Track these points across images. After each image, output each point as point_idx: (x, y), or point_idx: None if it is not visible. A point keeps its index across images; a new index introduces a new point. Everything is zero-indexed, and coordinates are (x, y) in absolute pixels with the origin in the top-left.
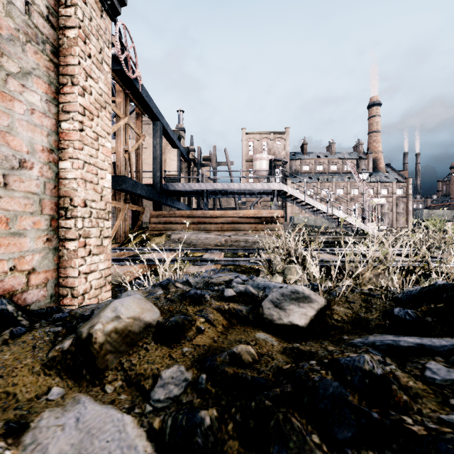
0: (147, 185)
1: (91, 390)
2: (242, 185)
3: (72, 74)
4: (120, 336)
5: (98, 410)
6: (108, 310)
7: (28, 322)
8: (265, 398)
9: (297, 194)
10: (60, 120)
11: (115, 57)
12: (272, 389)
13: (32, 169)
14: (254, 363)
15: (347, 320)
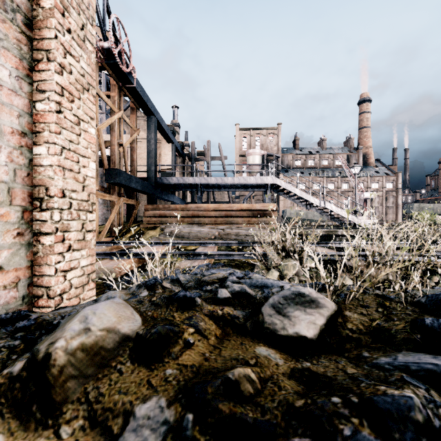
0: (142, 179)
1: (41, 435)
2: (236, 179)
3: (47, 48)
4: (87, 355)
5: None
6: (75, 320)
7: None
8: None
9: (290, 188)
10: (35, 101)
11: (109, 51)
12: None
13: None
14: (256, 395)
15: (365, 331)
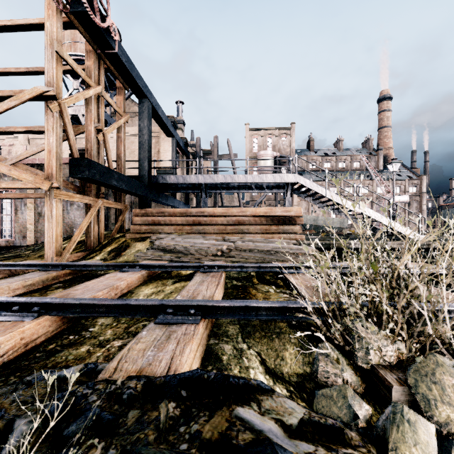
0: (133, 177)
1: None
2: (249, 177)
3: None
4: None
5: None
6: None
7: None
8: None
9: (317, 188)
10: None
11: None
12: None
13: None
14: None
15: None
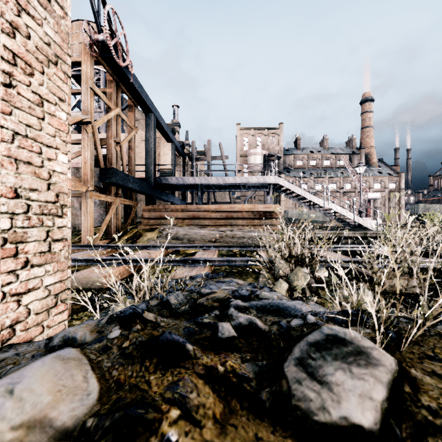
0: (140, 179)
1: None
2: (237, 179)
3: None
4: None
5: None
6: None
7: None
8: None
9: (293, 188)
10: None
11: (104, 44)
12: None
13: None
14: None
15: None
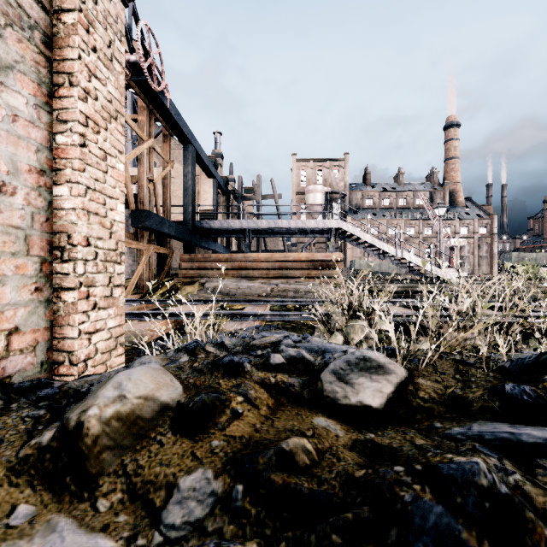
0: (177, 222)
1: (76, 508)
2: (293, 222)
3: (69, 71)
4: (123, 424)
5: (82, 543)
6: (108, 387)
7: (2, 402)
8: (331, 530)
9: (359, 233)
10: (55, 133)
11: (136, 65)
12: (340, 514)
13: (14, 196)
14: (312, 466)
15: (438, 400)
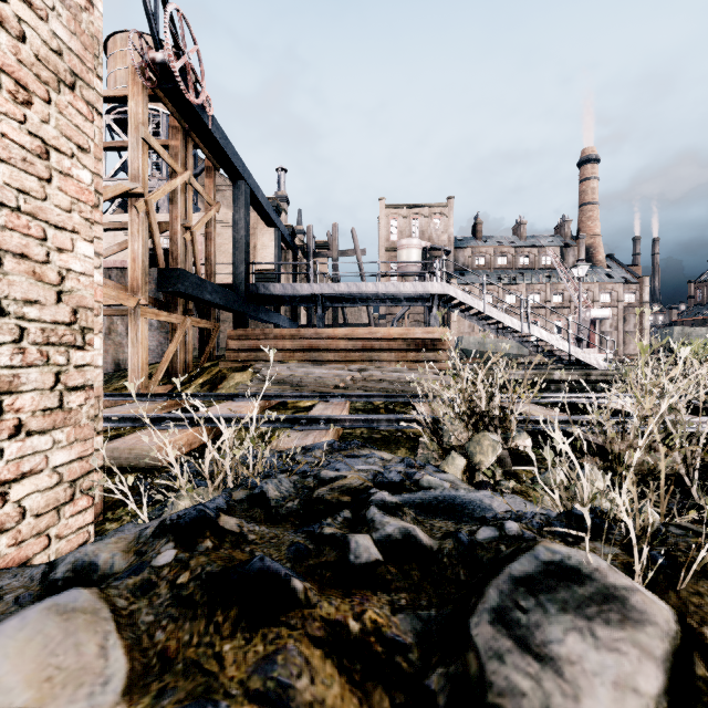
0: (224, 286)
1: None
2: (381, 286)
3: None
4: None
5: None
6: None
7: None
8: None
9: (472, 301)
10: None
11: (165, 67)
12: None
13: None
14: None
15: None
